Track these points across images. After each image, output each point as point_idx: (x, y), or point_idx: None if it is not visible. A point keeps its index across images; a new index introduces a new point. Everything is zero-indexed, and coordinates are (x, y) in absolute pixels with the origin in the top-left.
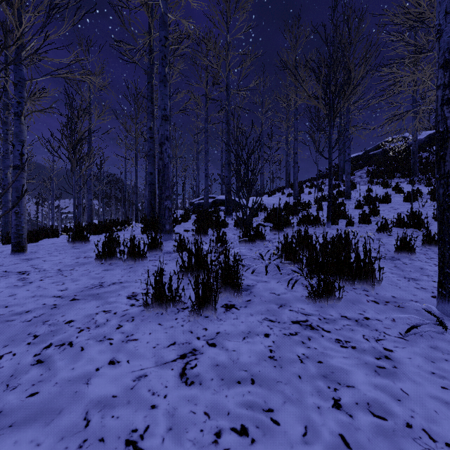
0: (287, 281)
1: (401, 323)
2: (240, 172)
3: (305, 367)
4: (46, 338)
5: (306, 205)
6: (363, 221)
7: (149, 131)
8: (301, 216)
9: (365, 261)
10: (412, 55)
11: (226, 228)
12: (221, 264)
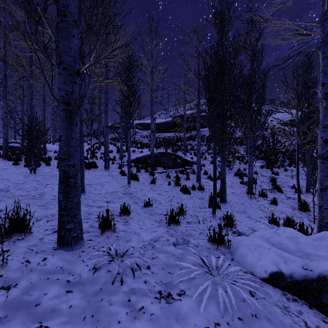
0: None
1: (98, 171)
2: None
3: (85, 172)
4: (47, 172)
5: None
6: (101, 158)
7: (5, 113)
8: None
9: (95, 164)
10: None
11: (52, 160)
12: None
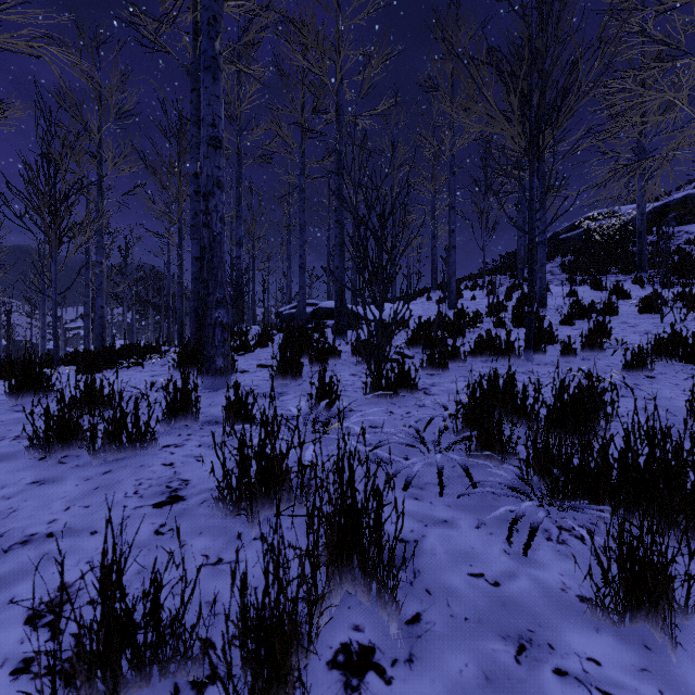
0: (500, 520)
1: None
2: (366, 252)
3: None
4: None
5: (475, 318)
6: (591, 349)
7: (193, 179)
8: (478, 339)
9: None
10: (653, 64)
11: (337, 362)
12: (328, 492)
